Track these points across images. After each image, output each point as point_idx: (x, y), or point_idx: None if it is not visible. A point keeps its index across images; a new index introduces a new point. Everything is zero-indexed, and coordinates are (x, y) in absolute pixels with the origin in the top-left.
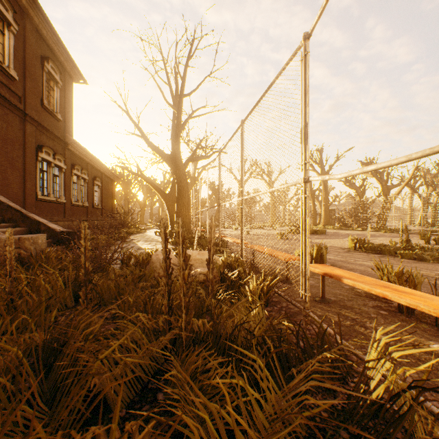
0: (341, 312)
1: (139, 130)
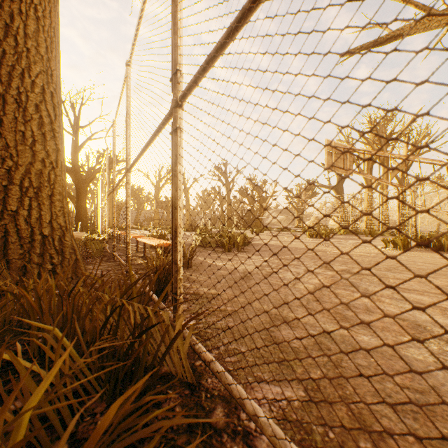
0: None
1: None
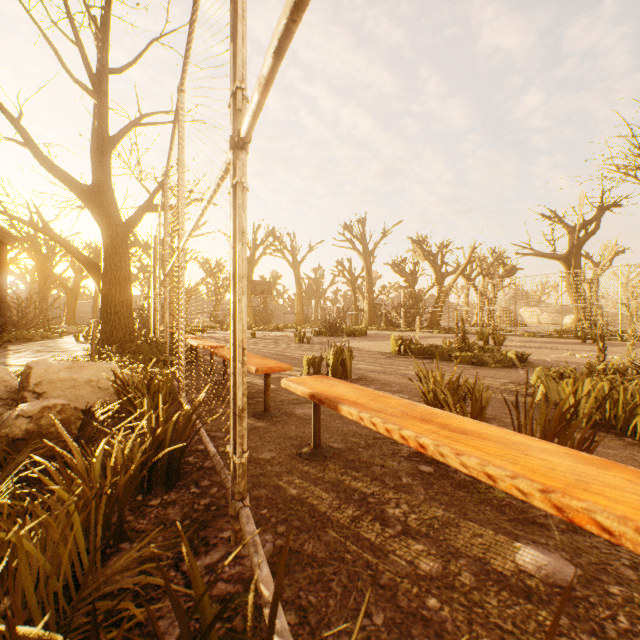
0: (344, 480)
1: (19, 131)
